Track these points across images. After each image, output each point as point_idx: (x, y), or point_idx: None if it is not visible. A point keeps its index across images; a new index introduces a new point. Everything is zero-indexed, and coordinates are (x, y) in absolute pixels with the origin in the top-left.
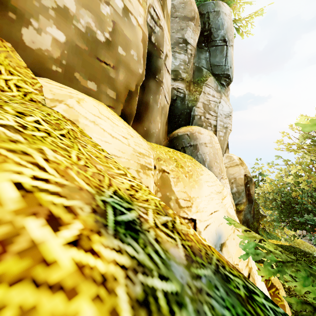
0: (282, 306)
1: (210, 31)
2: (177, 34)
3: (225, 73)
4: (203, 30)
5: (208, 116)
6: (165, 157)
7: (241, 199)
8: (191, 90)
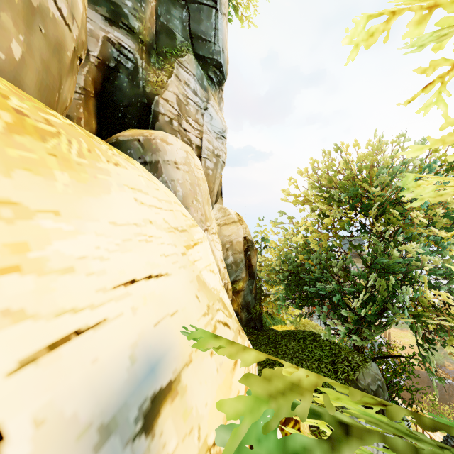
0: None
1: None
2: None
3: (215, 59)
4: None
5: (185, 126)
6: None
7: (239, 273)
8: (153, 65)
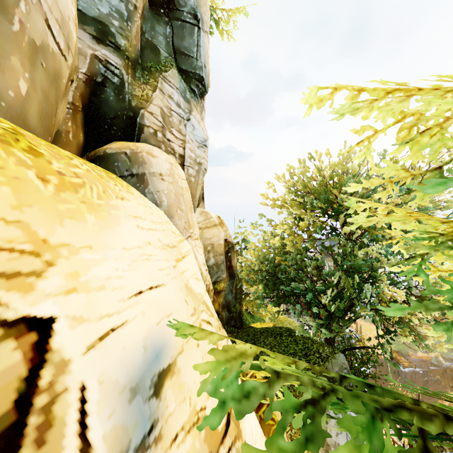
0: None
1: None
2: None
3: (198, 73)
4: None
5: (169, 136)
6: None
7: (220, 274)
8: (138, 79)
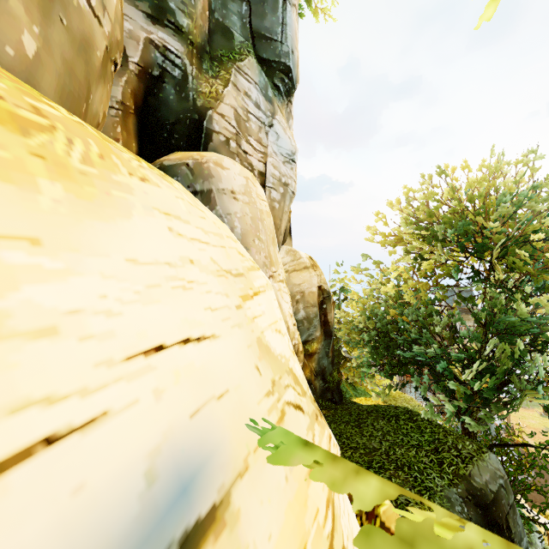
0: None
1: None
2: None
3: (283, 62)
4: None
5: (246, 147)
6: None
7: (312, 331)
8: (205, 72)
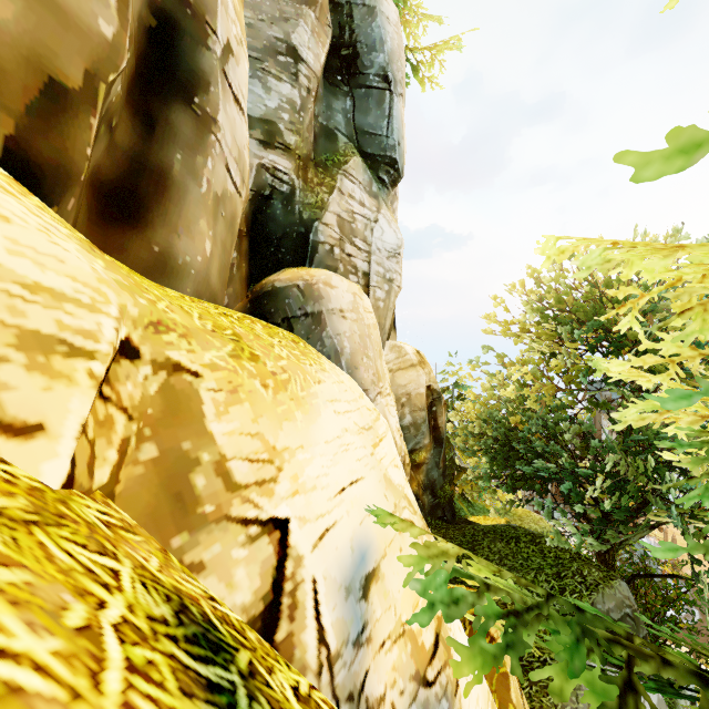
0: (504, 678)
1: (354, 48)
2: (274, 29)
3: (389, 156)
4: (338, 42)
5: (350, 250)
6: (190, 324)
7: (420, 438)
8: (311, 181)
